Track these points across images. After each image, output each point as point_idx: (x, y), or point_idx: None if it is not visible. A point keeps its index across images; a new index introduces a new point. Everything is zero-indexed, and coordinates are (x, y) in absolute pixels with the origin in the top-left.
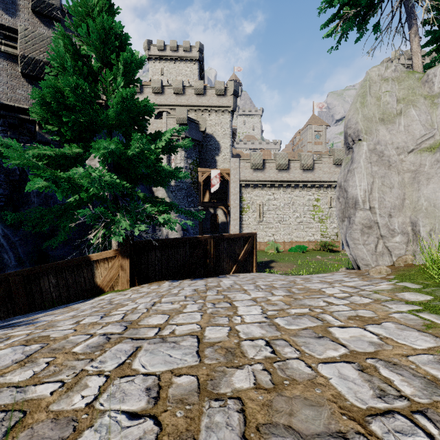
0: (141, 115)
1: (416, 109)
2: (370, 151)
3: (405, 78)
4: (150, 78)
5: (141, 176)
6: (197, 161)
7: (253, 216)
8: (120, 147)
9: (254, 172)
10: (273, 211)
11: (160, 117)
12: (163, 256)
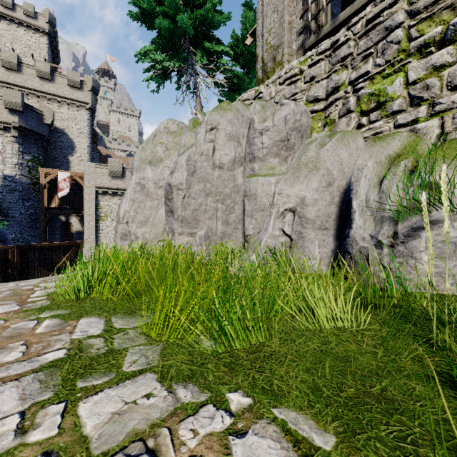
0: None
1: (169, 159)
2: (136, 184)
3: (178, 134)
4: None
5: None
6: (40, 159)
7: (112, 225)
8: None
9: (112, 180)
10: None
11: None
12: None
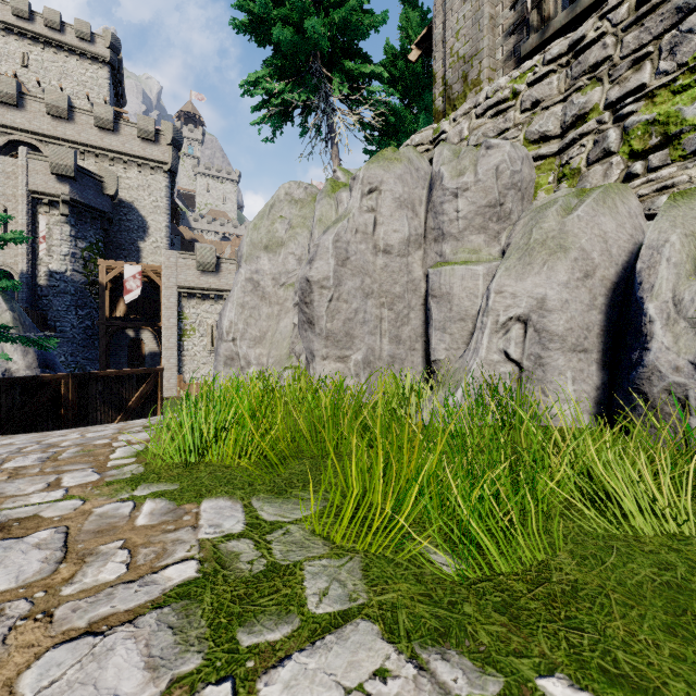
0: None
1: (295, 242)
2: (246, 280)
3: (307, 204)
4: None
5: None
6: (100, 246)
7: (201, 344)
8: None
9: (202, 276)
10: None
11: (15, 151)
12: None
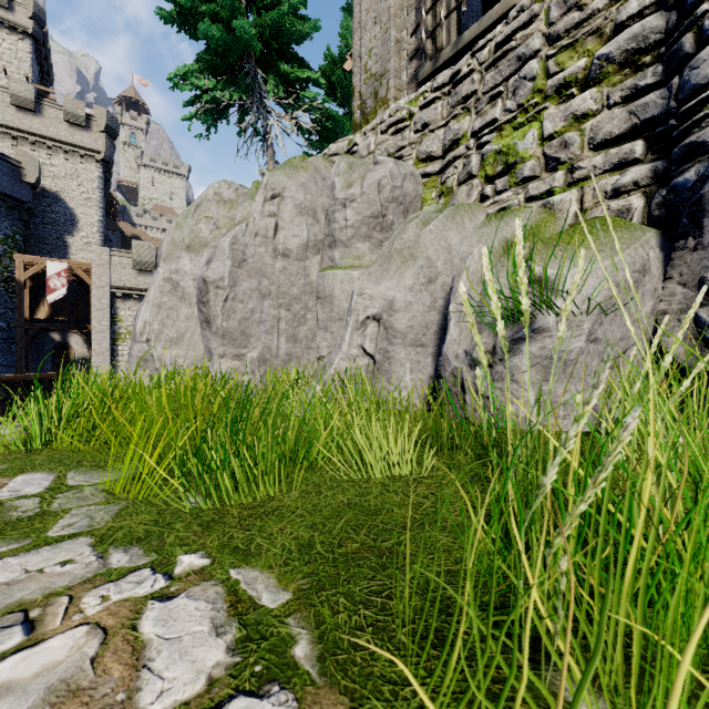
0: None
1: None
2: (164, 280)
3: (237, 205)
4: None
5: None
6: (17, 240)
7: None
8: None
9: (139, 276)
10: None
11: None
12: None
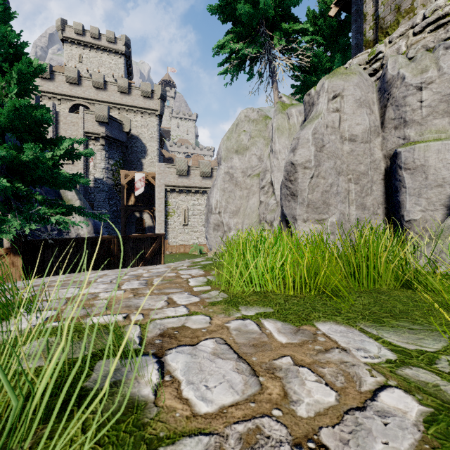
0: (38, 123)
1: (256, 147)
2: (225, 173)
3: (260, 122)
4: (65, 63)
5: (40, 179)
6: (121, 163)
7: (178, 220)
8: (12, 152)
9: (179, 178)
10: (197, 215)
11: (76, 110)
12: (61, 254)
